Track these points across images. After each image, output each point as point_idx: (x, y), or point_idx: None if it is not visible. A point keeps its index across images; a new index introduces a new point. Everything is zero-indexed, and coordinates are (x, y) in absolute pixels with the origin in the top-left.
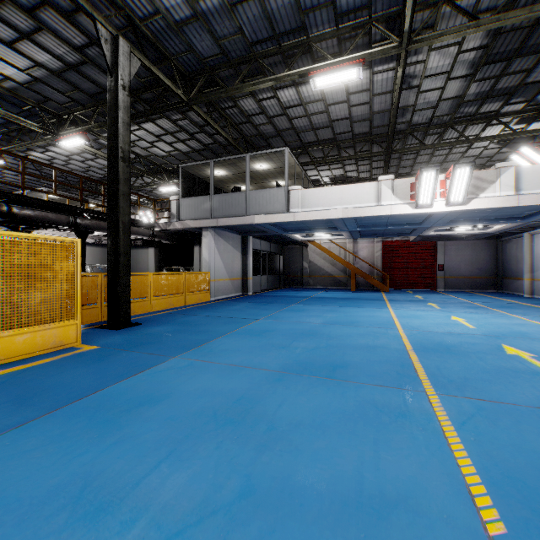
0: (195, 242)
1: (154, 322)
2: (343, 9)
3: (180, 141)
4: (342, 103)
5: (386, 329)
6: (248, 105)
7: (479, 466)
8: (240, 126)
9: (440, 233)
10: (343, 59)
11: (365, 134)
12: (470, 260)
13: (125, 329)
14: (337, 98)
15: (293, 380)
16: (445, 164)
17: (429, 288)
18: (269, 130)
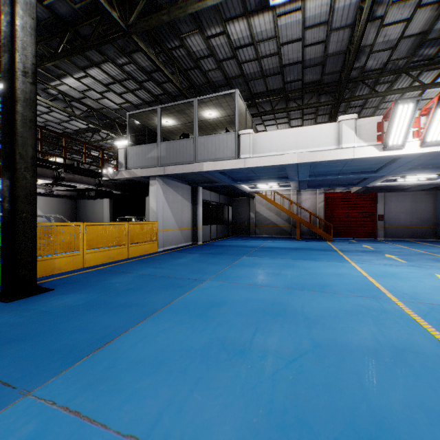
0: (147, 193)
1: (72, 286)
2: None
3: (130, 91)
4: (297, 41)
5: (377, 300)
6: (196, 45)
7: None
8: (189, 72)
9: (387, 183)
10: None
11: (315, 83)
12: (409, 210)
13: (20, 300)
14: (292, 35)
15: None
16: None
17: (370, 237)
18: (218, 78)
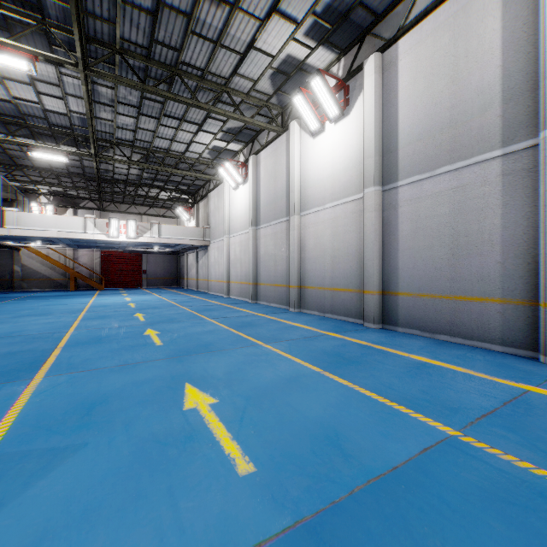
0: None
1: None
2: (55, 123)
3: None
4: None
5: (82, 304)
6: None
7: (83, 317)
8: None
9: (139, 249)
10: (55, 148)
11: (80, 174)
12: (163, 267)
13: None
14: None
15: (23, 317)
16: (146, 202)
17: (138, 287)
18: None
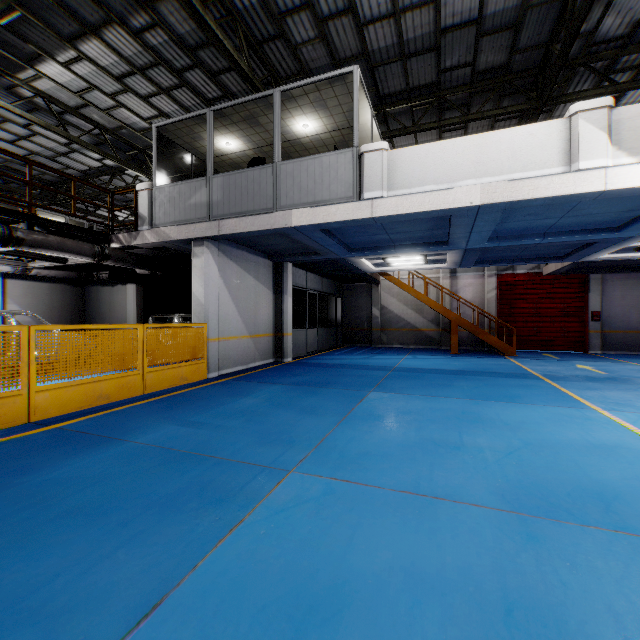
0: None
1: None
2: None
3: (163, 91)
4: None
5: None
6: None
7: None
8: (266, 48)
9: (619, 255)
10: None
11: (496, 72)
12: None
13: None
14: None
15: None
16: None
17: (576, 350)
18: (320, 60)
